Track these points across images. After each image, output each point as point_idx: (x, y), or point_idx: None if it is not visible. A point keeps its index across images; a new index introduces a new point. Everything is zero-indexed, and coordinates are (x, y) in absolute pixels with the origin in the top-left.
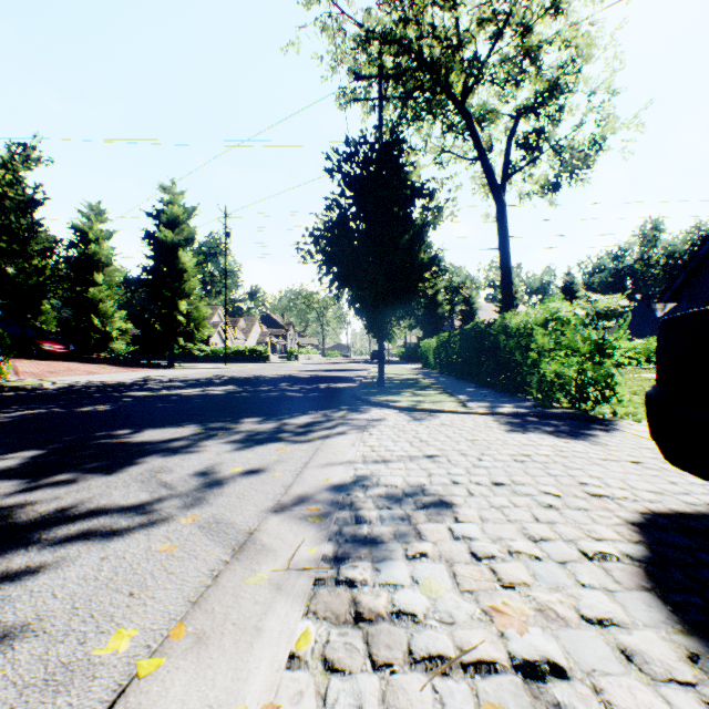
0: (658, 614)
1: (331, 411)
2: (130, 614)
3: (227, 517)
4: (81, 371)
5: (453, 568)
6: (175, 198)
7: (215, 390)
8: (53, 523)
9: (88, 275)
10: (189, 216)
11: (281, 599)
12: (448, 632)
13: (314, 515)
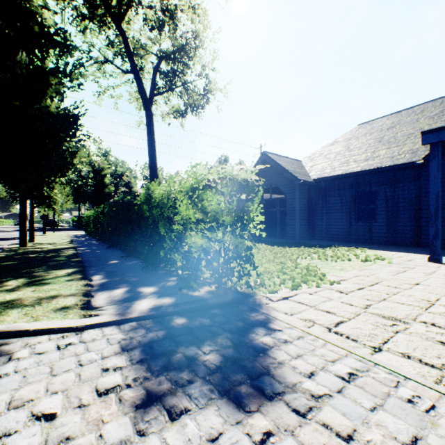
0: None
1: None
2: None
3: None
4: None
5: None
6: None
7: None
8: None
9: None
10: None
11: None
12: None
13: None
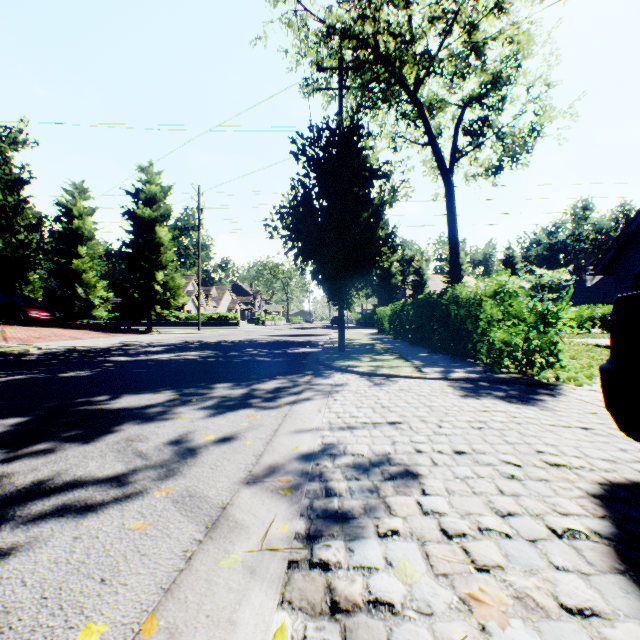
0: (638, 602)
1: (297, 376)
2: (100, 605)
3: (200, 490)
4: (65, 337)
5: (426, 548)
6: (153, 178)
7: (189, 355)
8: (28, 498)
9: (72, 248)
10: (166, 194)
11: (255, 586)
12: (427, 625)
13: (285, 487)
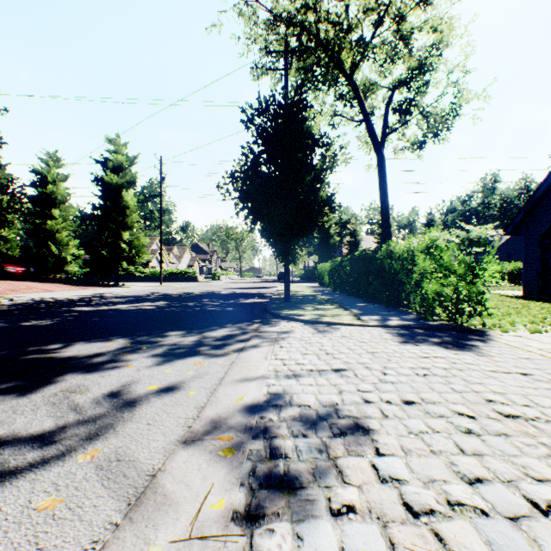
0: None
1: (246, 324)
2: None
3: (131, 452)
4: (38, 289)
5: (390, 533)
6: (119, 149)
7: (148, 305)
8: None
9: (46, 210)
10: (131, 163)
11: None
12: None
13: (225, 447)
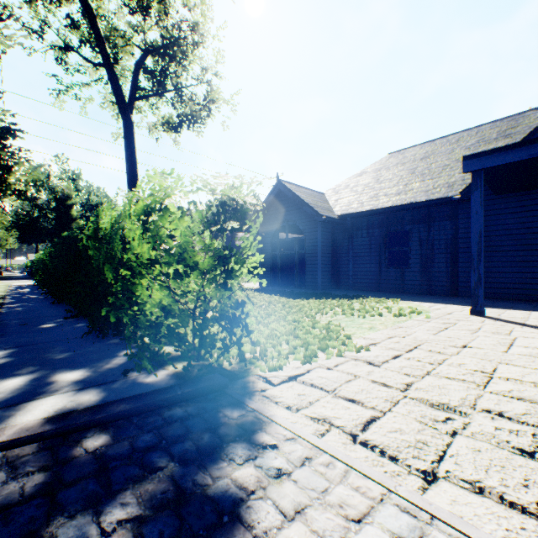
0: None
1: None
2: None
3: None
4: None
5: None
6: None
7: None
8: None
9: None
10: None
11: None
12: None
13: None
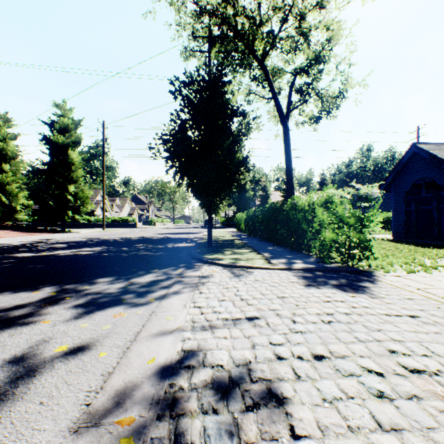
0: None
1: (172, 269)
2: None
3: None
4: None
5: None
6: (66, 113)
7: (87, 251)
8: None
9: None
10: (77, 126)
11: None
12: None
13: (123, 437)
